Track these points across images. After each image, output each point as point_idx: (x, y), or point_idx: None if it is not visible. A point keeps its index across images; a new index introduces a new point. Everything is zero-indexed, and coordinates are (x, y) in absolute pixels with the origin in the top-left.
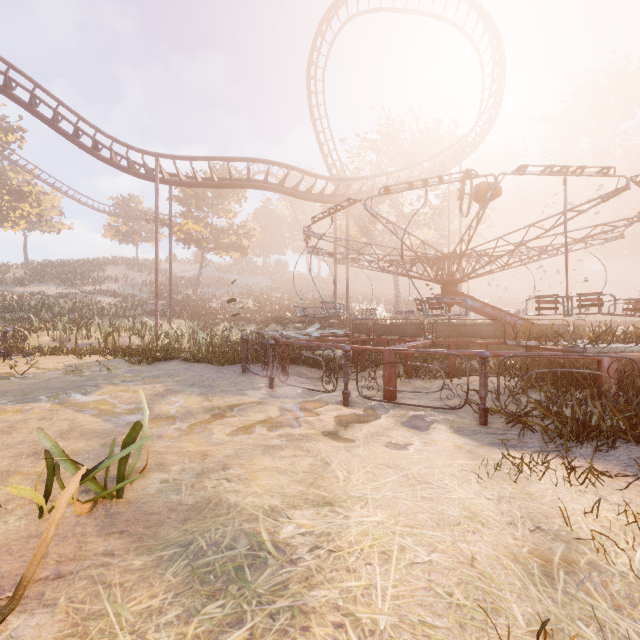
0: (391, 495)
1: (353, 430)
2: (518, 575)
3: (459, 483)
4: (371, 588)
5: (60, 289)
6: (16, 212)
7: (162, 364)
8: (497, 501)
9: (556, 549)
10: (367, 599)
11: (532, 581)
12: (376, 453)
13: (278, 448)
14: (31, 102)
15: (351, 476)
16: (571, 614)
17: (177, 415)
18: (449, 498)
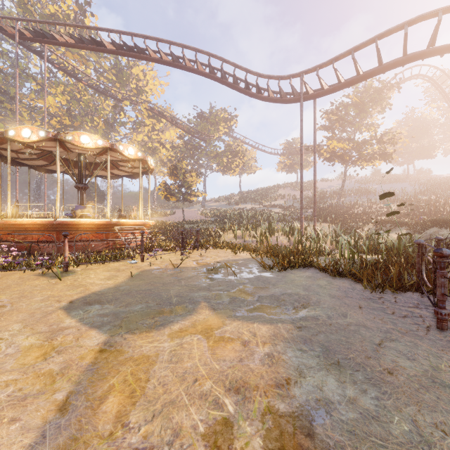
0: None
1: None
2: None
3: None
4: None
5: (253, 205)
6: (234, 164)
7: (294, 272)
8: None
9: None
10: None
11: None
12: None
13: None
14: (222, 76)
15: None
16: None
17: None
18: None
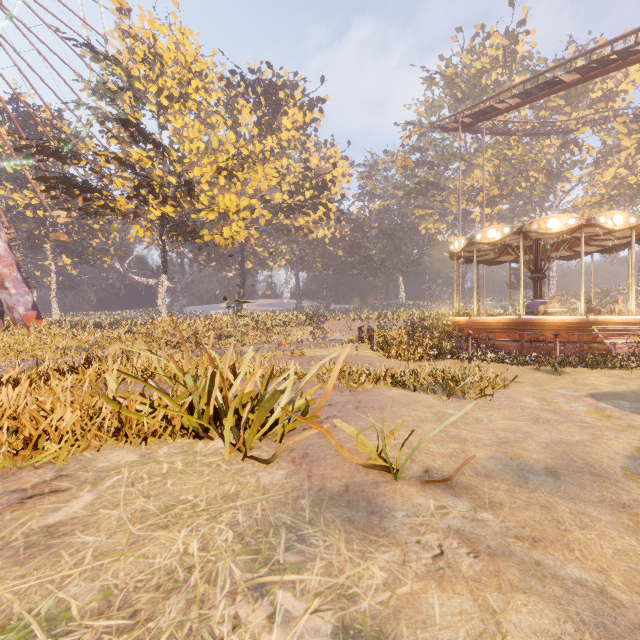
0: None
1: None
2: None
3: None
4: None
5: None
6: None
7: None
8: None
9: None
10: None
11: None
12: None
13: None
14: None
15: None
16: None
17: None
18: None
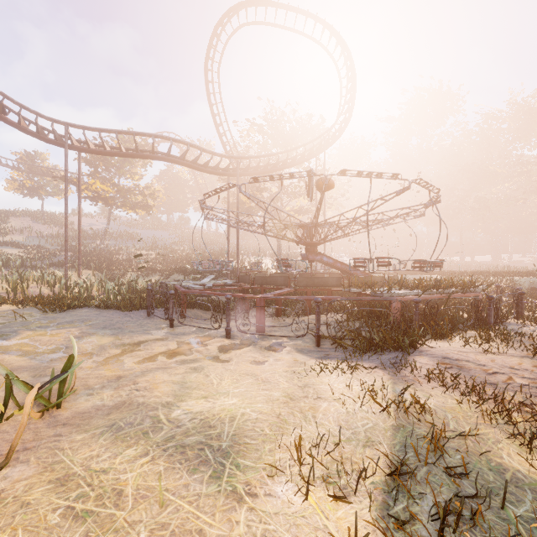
0: (244, 390)
1: (230, 355)
2: (299, 419)
3: (287, 380)
4: (222, 433)
5: None
6: None
7: (74, 311)
8: (303, 387)
9: (323, 405)
10: (218, 437)
11: (305, 420)
12: (242, 368)
13: (174, 369)
14: None
15: (222, 382)
16: (317, 430)
17: (93, 352)
18: (278, 388)
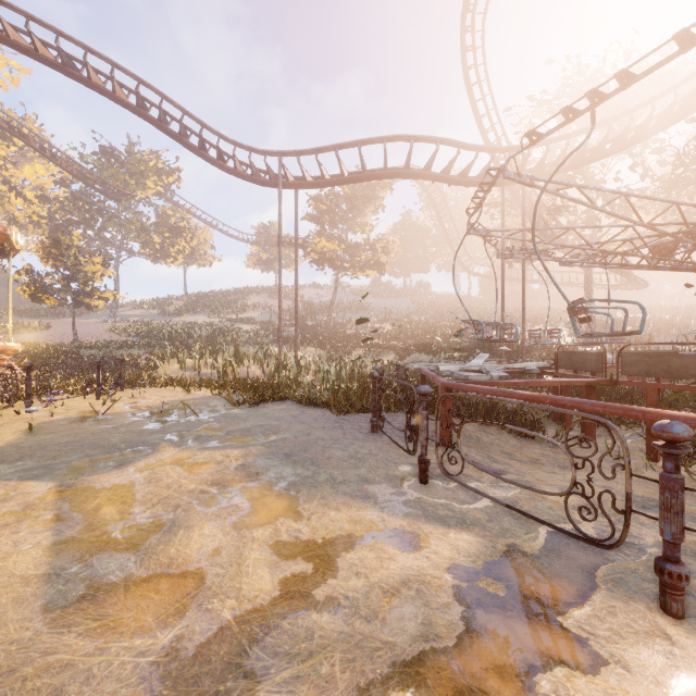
0: None
1: None
2: None
3: None
4: None
5: (209, 318)
6: (174, 247)
7: (268, 406)
8: None
9: None
10: None
11: None
12: None
13: None
14: (160, 118)
15: None
16: None
17: (208, 567)
18: None
